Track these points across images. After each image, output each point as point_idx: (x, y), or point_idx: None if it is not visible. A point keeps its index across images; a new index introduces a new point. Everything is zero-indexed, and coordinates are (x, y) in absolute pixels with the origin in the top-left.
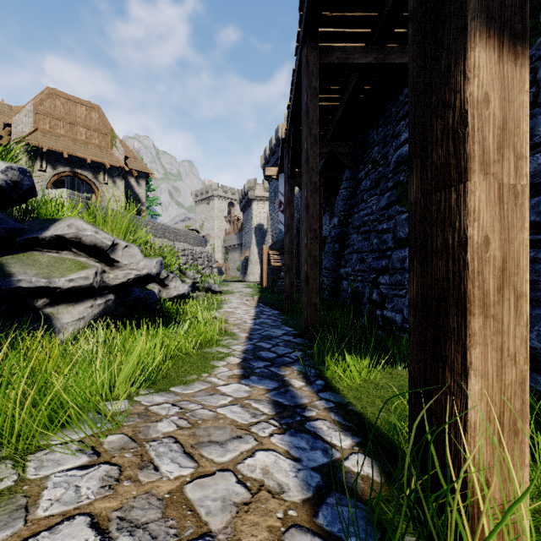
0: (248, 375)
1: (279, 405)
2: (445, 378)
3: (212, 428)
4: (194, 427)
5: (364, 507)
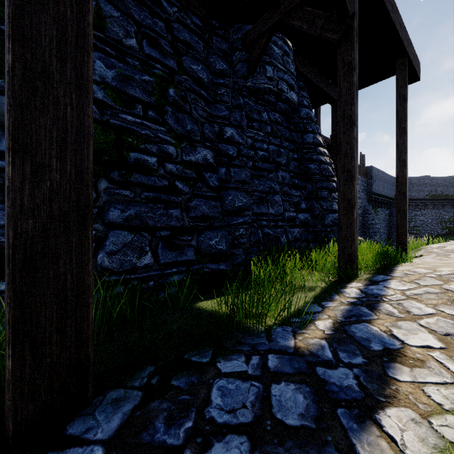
0: (384, 354)
1: (371, 307)
2: (357, 235)
3: (436, 298)
4: (451, 300)
5: (370, 279)
